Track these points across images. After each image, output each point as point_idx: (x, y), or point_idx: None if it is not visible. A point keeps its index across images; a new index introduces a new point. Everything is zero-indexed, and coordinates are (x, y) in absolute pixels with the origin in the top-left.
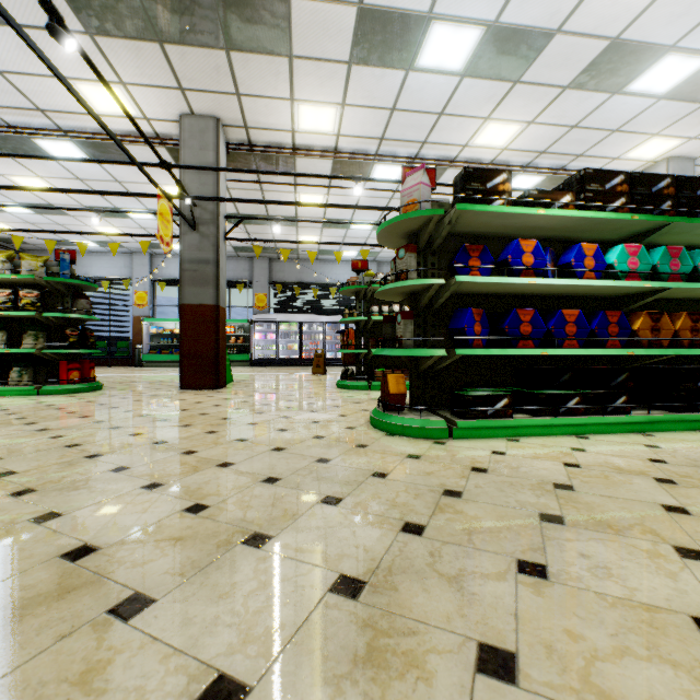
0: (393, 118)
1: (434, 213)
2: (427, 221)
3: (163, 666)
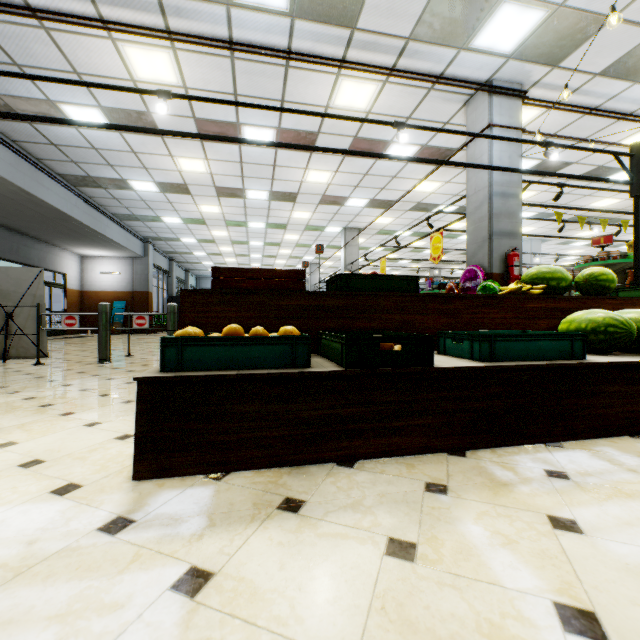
0: None
1: None
2: None
3: None
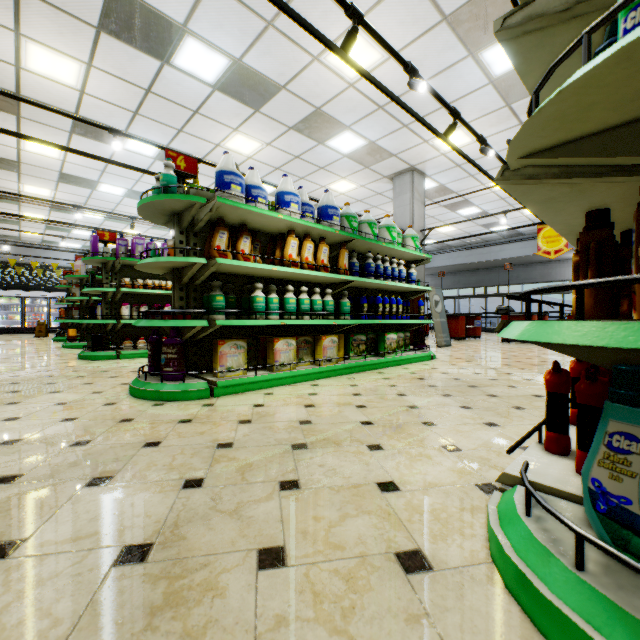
0: (90, 200)
1: (85, 277)
2: (84, 277)
3: (7, 359)
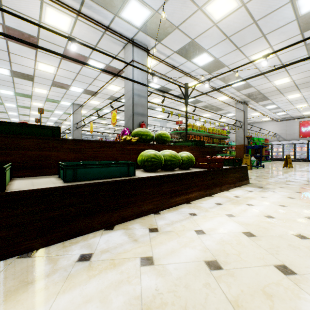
0: (210, 94)
1: None
2: None
3: None
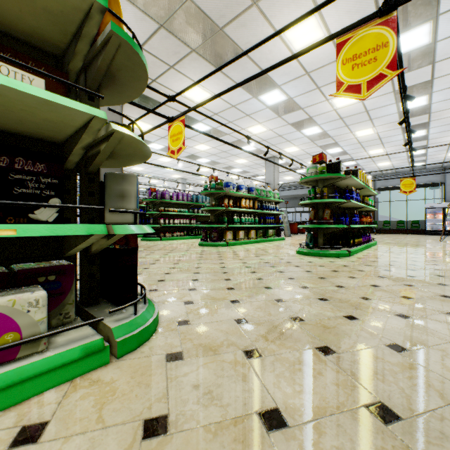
0: None
1: None
2: None
3: None
